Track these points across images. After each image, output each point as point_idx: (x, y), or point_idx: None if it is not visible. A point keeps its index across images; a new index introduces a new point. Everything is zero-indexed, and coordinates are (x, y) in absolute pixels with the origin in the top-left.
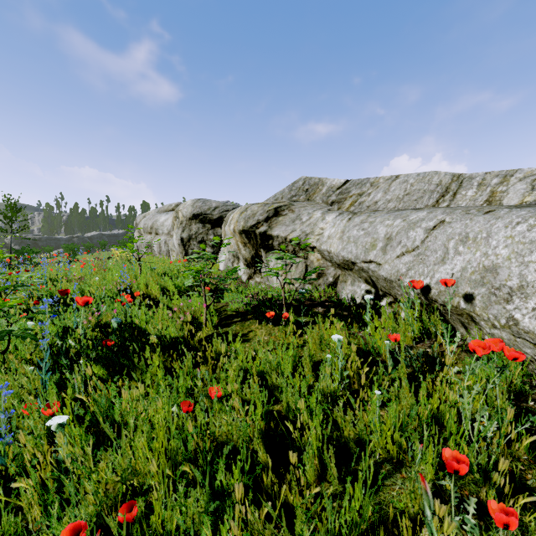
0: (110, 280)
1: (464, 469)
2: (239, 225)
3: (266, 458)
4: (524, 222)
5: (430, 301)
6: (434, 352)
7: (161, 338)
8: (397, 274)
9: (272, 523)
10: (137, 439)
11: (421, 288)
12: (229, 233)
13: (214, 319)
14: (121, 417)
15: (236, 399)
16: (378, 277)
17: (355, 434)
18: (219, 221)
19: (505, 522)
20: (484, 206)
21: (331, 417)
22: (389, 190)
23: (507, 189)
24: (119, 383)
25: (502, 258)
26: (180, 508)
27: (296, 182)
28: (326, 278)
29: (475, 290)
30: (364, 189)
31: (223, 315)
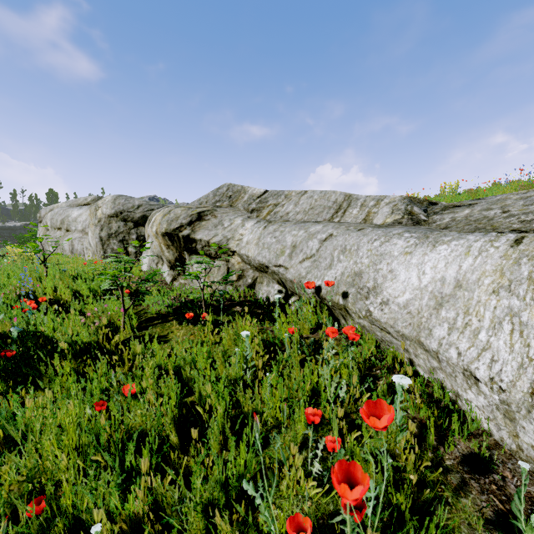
0: (6, 283)
1: (316, 419)
2: (162, 228)
3: (177, 441)
4: (379, 239)
5: (321, 299)
6: (320, 339)
7: (72, 345)
8: (299, 277)
9: (178, 491)
10: (46, 438)
11: (315, 288)
12: (152, 234)
13: (133, 322)
14: (26, 425)
15: (149, 393)
16: (286, 279)
17: (252, 409)
18: (143, 220)
19: (331, 446)
20: (361, 223)
21: (234, 399)
22: (298, 203)
23: (377, 211)
24: (22, 393)
25: (365, 266)
26: (90, 492)
27: (221, 187)
28: (245, 280)
29: (349, 290)
30: (280, 200)
31: (143, 318)
